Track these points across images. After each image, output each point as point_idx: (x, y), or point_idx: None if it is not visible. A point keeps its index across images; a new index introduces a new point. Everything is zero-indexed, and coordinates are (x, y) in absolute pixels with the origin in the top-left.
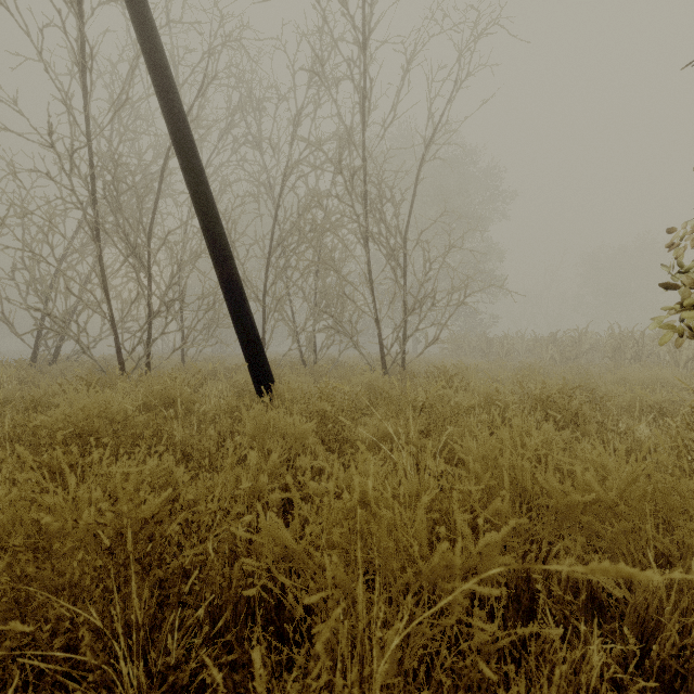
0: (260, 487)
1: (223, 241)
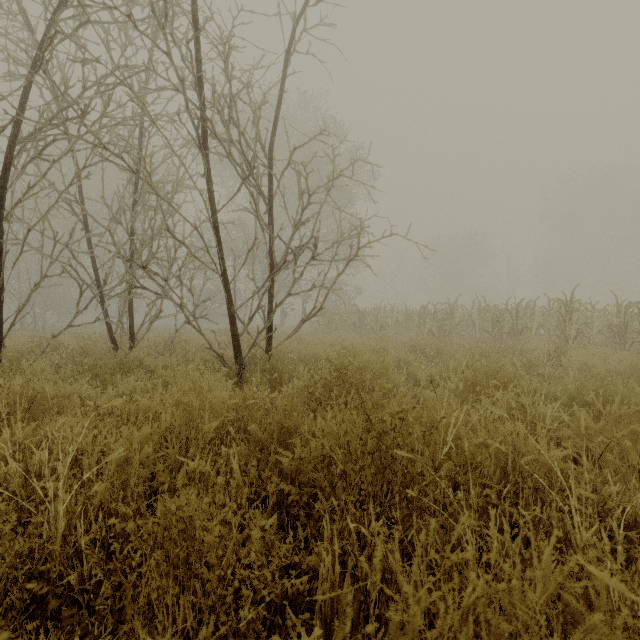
0: None
1: None
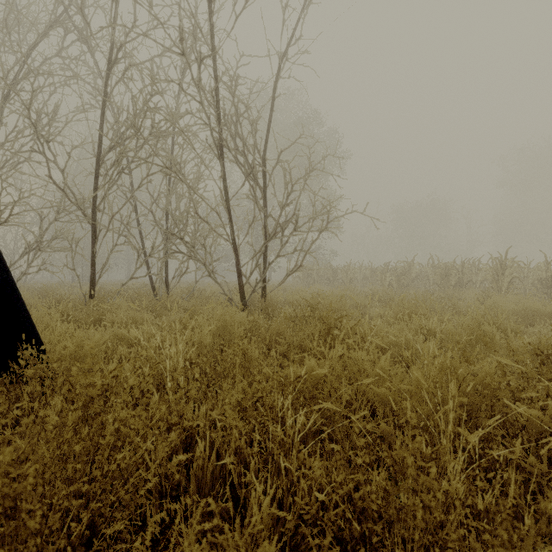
0: None
1: None
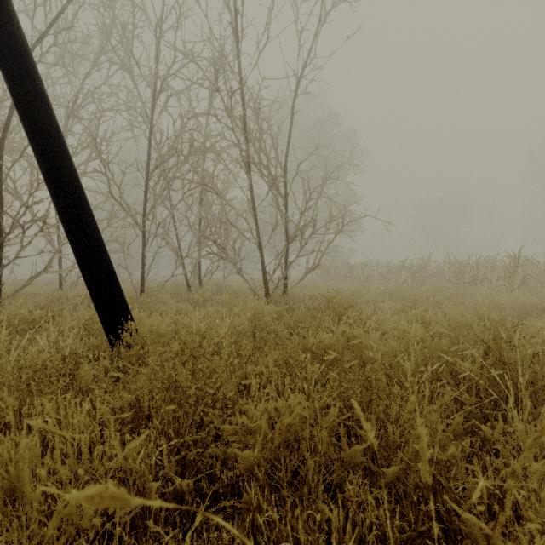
0: None
1: (50, 125)
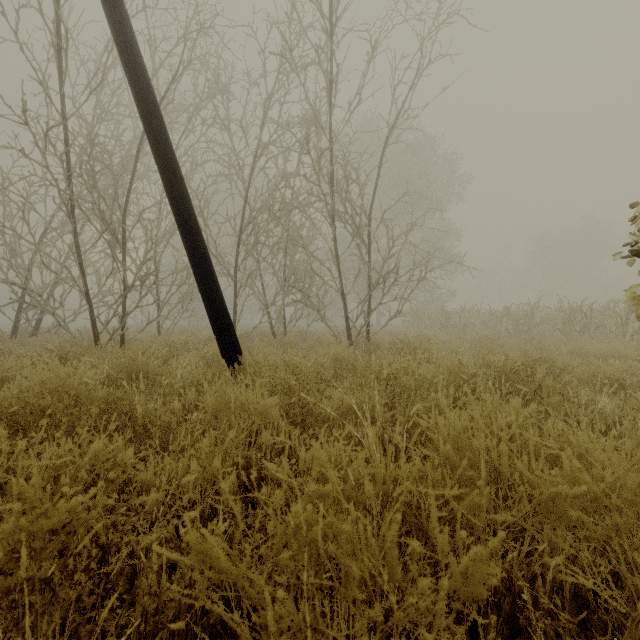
0: (214, 471)
1: (192, 215)
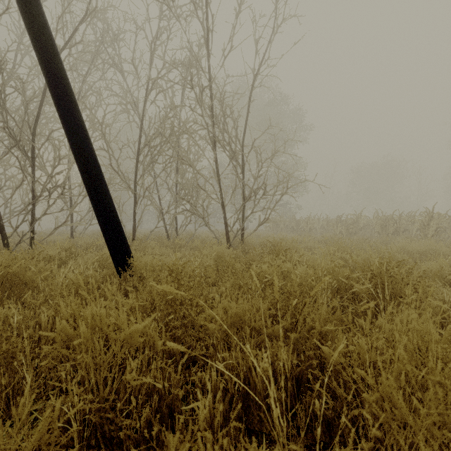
0: None
1: (80, 125)
